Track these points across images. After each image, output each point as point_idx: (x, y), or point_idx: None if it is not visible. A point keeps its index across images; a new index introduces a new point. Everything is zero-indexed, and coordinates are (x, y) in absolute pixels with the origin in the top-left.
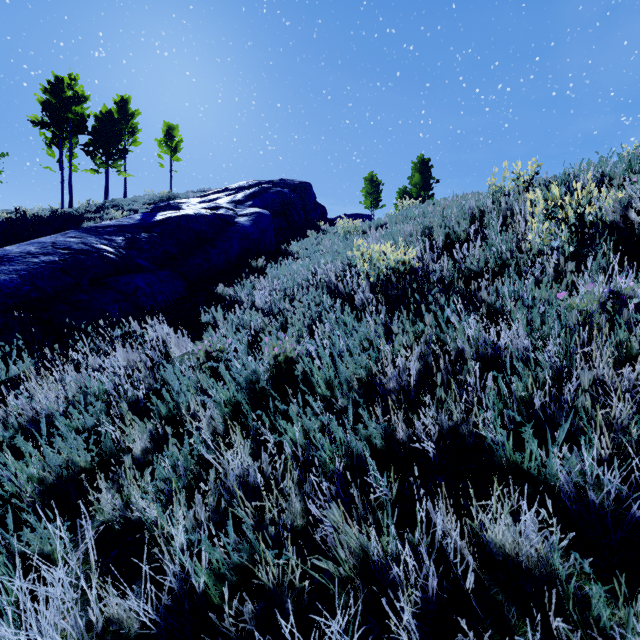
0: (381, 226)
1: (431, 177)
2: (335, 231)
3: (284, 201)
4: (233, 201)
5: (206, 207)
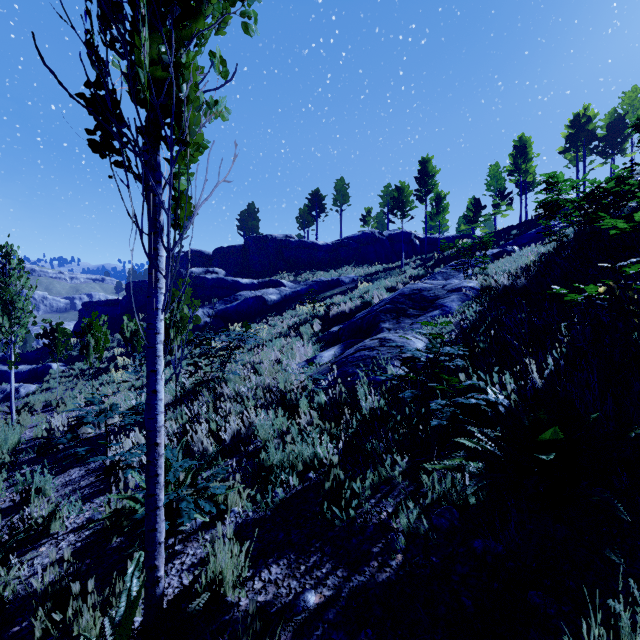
0: None
1: None
2: None
3: None
4: None
5: None
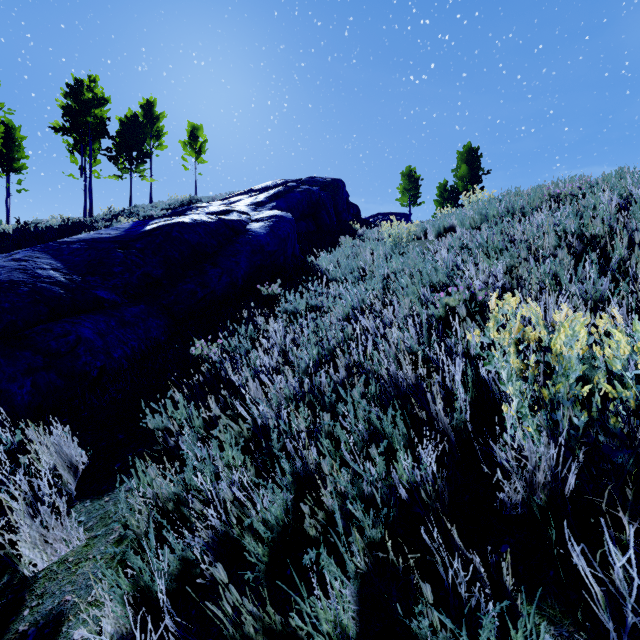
0: (445, 230)
1: (480, 168)
2: (375, 236)
3: (313, 201)
4: (253, 203)
5: (214, 211)
